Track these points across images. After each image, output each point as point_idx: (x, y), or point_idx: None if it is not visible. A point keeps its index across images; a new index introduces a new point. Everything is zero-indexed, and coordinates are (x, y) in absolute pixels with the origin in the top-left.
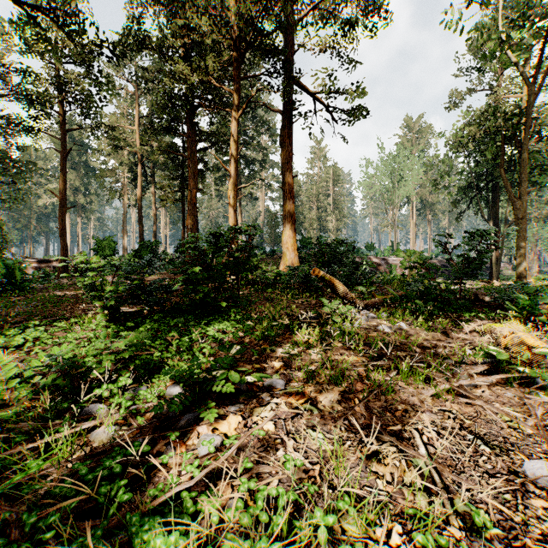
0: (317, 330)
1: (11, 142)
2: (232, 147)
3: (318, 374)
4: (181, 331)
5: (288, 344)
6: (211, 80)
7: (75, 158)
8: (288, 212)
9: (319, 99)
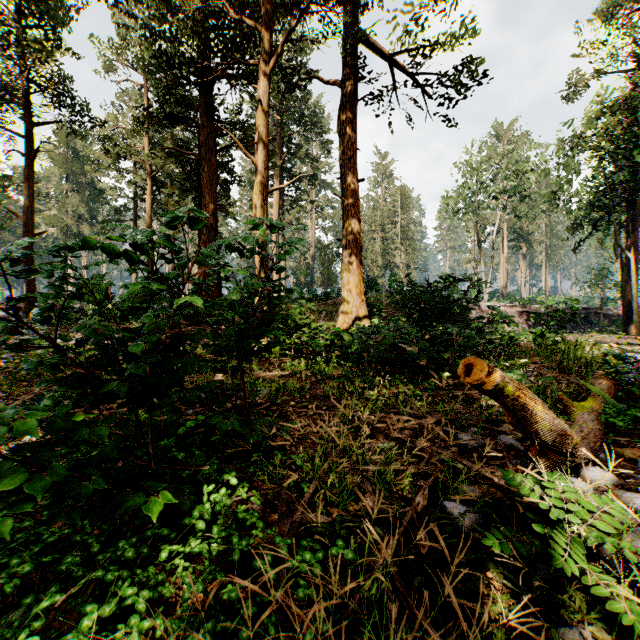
0: None
1: None
2: (259, 121)
3: None
4: None
5: None
6: (223, 4)
7: (79, 178)
8: (350, 235)
9: (397, 64)
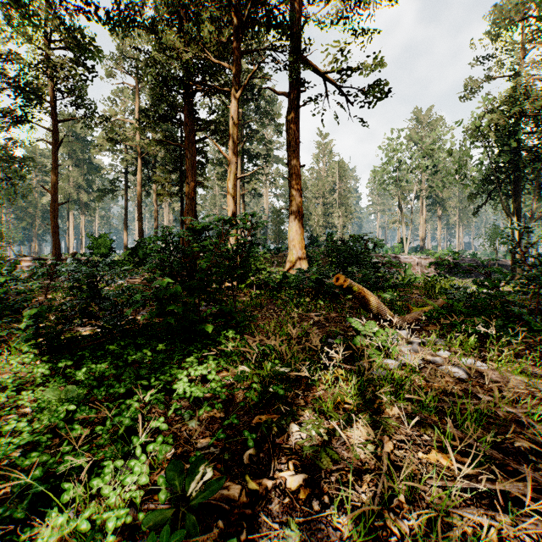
0: (354, 382)
1: (10, 138)
2: (231, 130)
3: (386, 528)
4: (139, 377)
5: (307, 411)
6: (207, 52)
7: (78, 156)
8: (294, 206)
9: (329, 81)
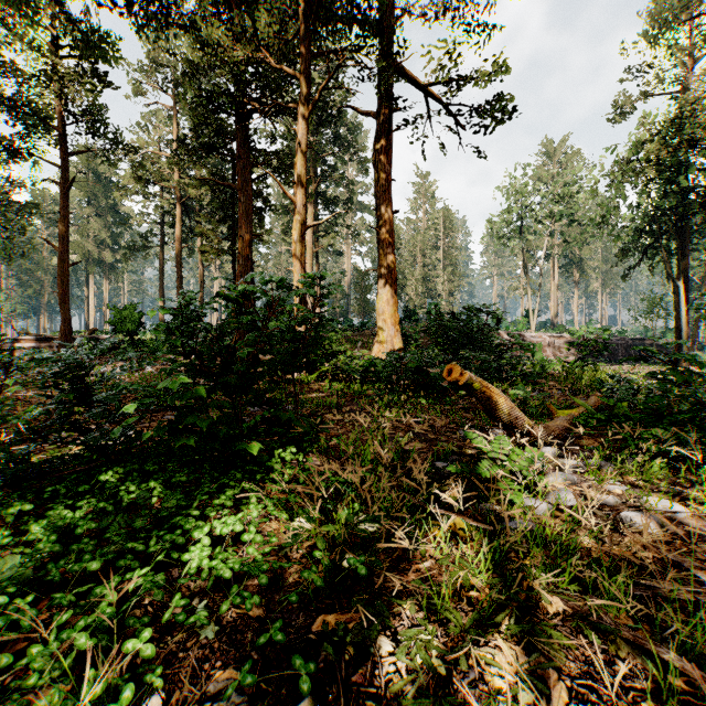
0: (484, 550)
1: (7, 177)
2: (298, 162)
3: None
4: (135, 533)
5: (406, 604)
6: (265, 54)
7: (101, 202)
8: (385, 266)
9: (432, 96)
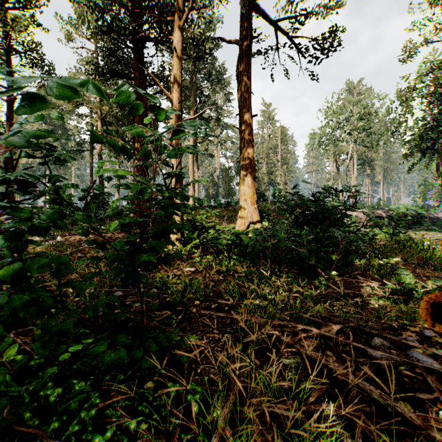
0: None
1: None
2: (174, 65)
3: None
4: None
5: None
6: None
7: (54, 122)
8: (246, 158)
9: (282, 28)
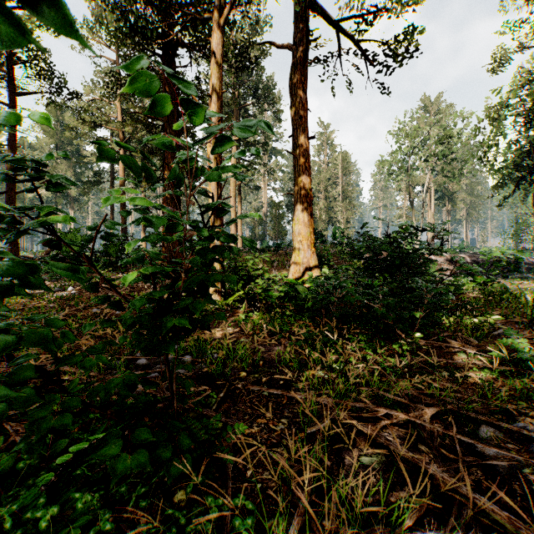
0: None
1: None
2: (213, 74)
3: None
4: None
5: None
6: None
7: (67, 147)
8: (301, 189)
9: (345, 30)
